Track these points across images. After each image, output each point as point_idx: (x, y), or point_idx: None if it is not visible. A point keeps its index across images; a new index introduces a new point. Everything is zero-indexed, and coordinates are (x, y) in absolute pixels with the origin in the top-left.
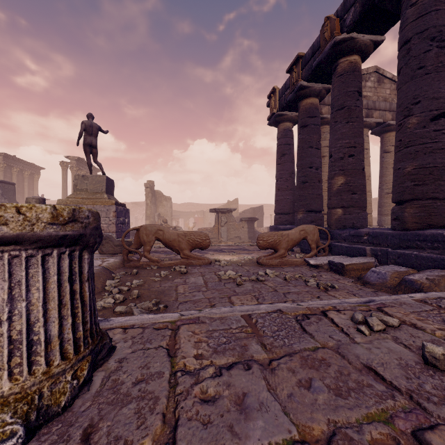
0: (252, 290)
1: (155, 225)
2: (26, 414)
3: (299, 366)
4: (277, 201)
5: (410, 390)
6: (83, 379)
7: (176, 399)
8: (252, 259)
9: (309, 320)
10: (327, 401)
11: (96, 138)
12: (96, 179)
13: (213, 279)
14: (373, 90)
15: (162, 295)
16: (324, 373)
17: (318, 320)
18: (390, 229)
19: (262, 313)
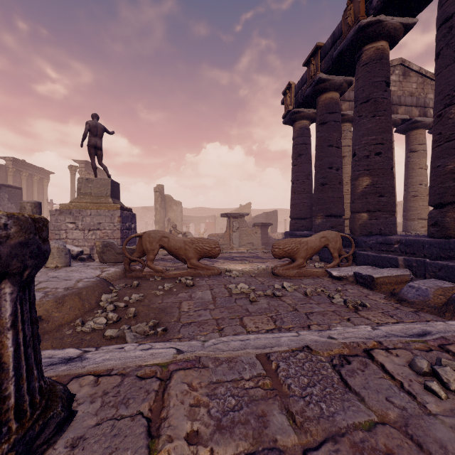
0: (268, 309)
1: (159, 232)
2: None
3: None
4: (293, 205)
5: None
6: None
7: None
8: (267, 268)
9: (351, 367)
10: None
11: (101, 139)
12: (101, 182)
13: (223, 294)
14: (397, 84)
15: (162, 313)
16: None
17: (362, 367)
18: (427, 237)
19: (284, 353)
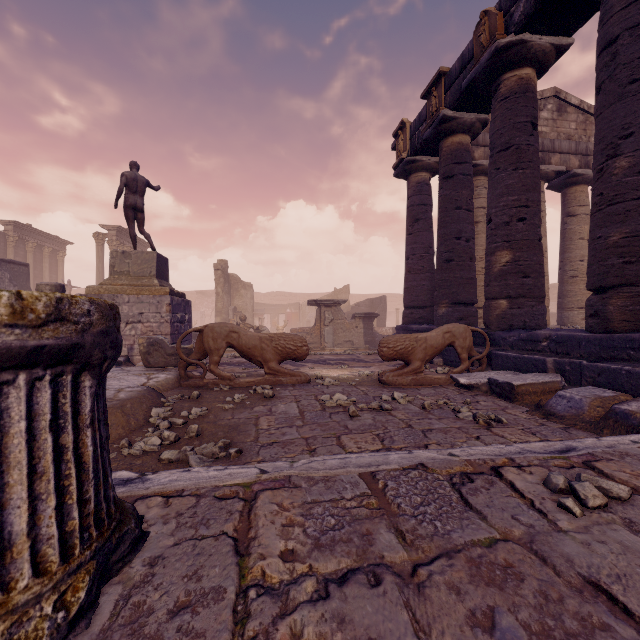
0: (374, 426)
1: (226, 325)
2: None
3: (467, 580)
4: (408, 289)
5: None
6: (76, 608)
7: None
8: (372, 374)
9: (474, 485)
10: None
11: (142, 198)
12: (143, 257)
13: (313, 407)
14: (550, 124)
15: (235, 432)
16: (514, 595)
17: (488, 485)
18: (584, 331)
19: (393, 471)
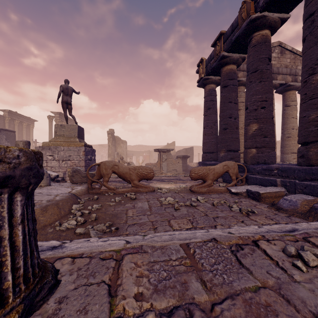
0: (187, 215)
1: (112, 161)
2: None
3: (244, 315)
4: (204, 143)
5: None
6: None
7: None
8: (186, 187)
9: (243, 252)
10: None
11: (71, 97)
12: (71, 127)
13: (156, 204)
14: (277, 59)
15: (115, 217)
16: None
17: (251, 252)
18: (296, 165)
19: (199, 243)
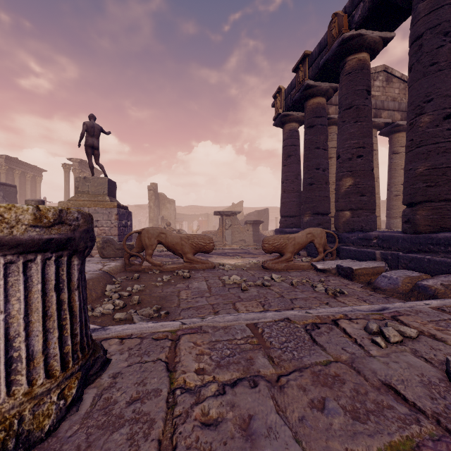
0: (258, 296)
1: (157, 228)
2: (2, 442)
3: (310, 383)
4: (283, 204)
5: (436, 413)
6: (71, 399)
7: (174, 422)
8: (257, 262)
9: (320, 330)
10: (343, 426)
11: (98, 139)
12: (98, 181)
13: (217, 284)
14: (381, 90)
15: (164, 300)
16: (338, 391)
17: (329, 330)
18: (401, 232)
19: (269, 322)
